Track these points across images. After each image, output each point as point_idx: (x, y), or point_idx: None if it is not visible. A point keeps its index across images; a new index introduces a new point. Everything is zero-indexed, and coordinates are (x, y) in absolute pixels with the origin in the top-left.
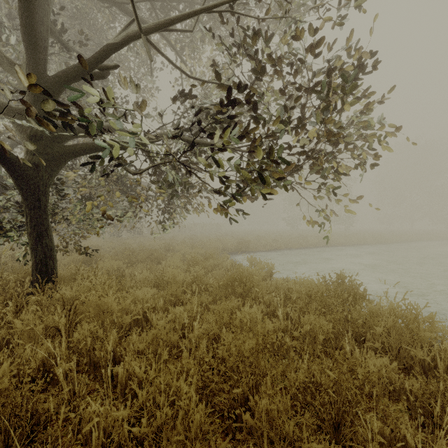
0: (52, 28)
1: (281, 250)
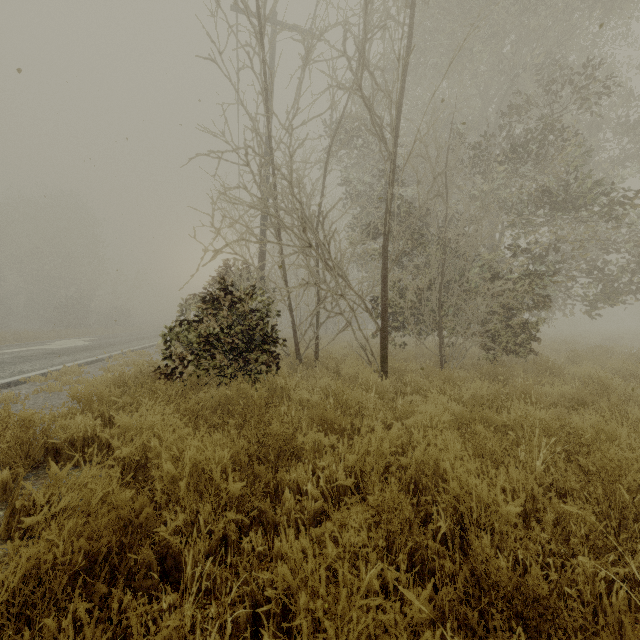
0: None
1: None
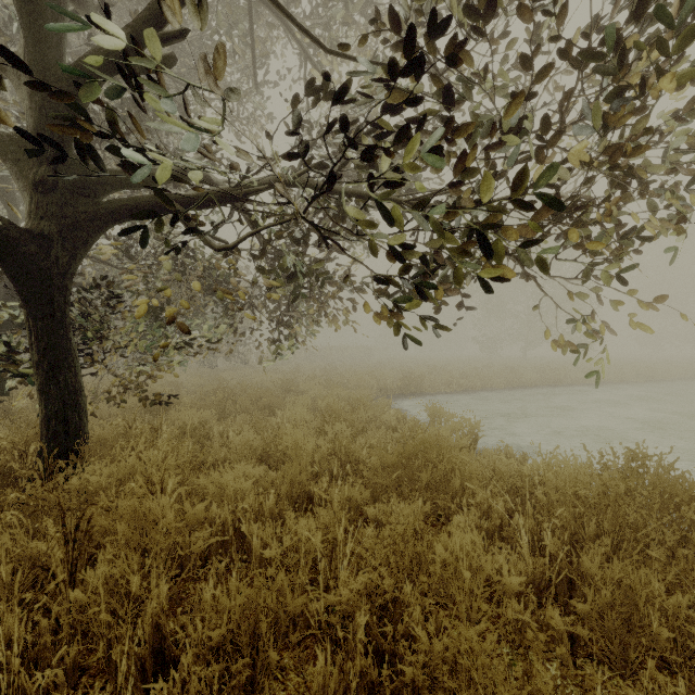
0: None
1: (477, 391)
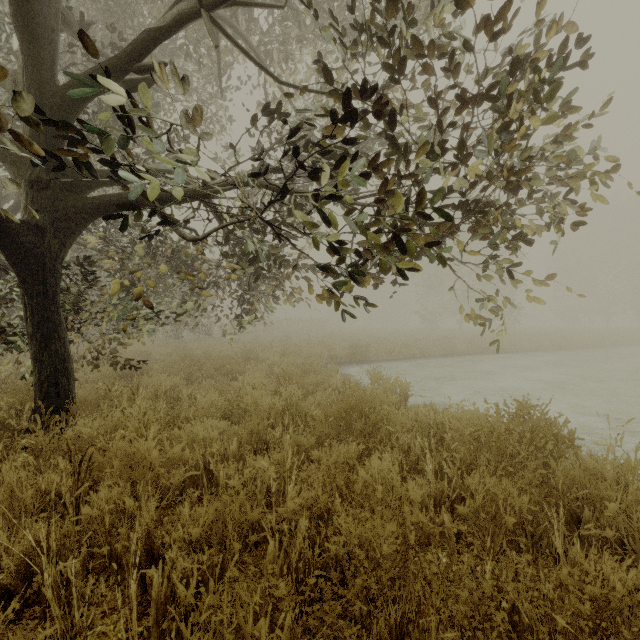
0: (66, 16)
1: (415, 358)
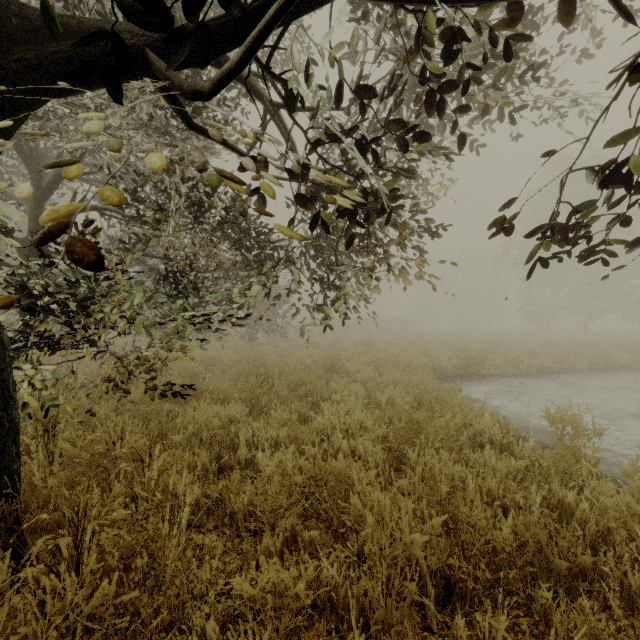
0: None
1: (555, 374)
